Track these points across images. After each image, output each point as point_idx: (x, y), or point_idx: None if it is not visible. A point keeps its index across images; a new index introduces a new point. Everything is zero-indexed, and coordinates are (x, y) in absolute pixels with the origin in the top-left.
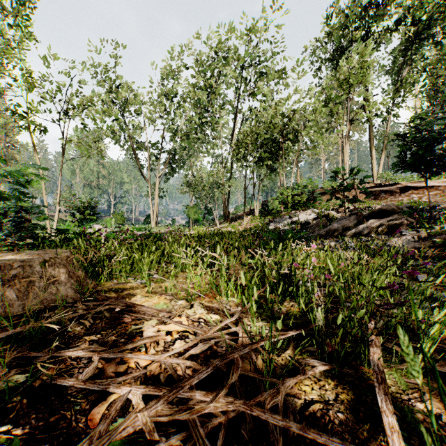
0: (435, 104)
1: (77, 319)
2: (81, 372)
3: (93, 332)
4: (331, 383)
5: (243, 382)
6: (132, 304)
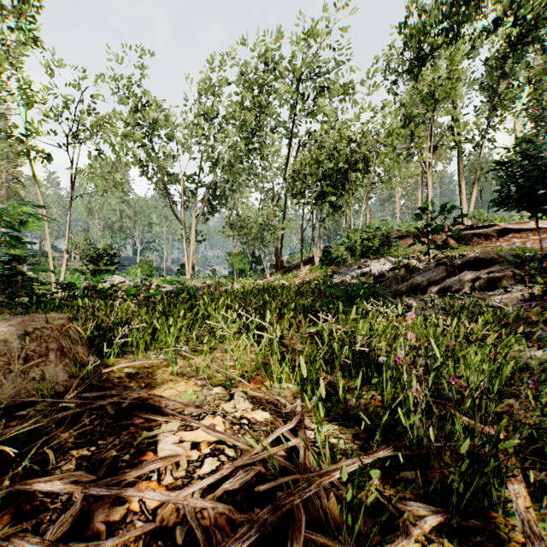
0: (541, 126)
1: (66, 419)
2: (55, 519)
3: (87, 442)
4: (449, 546)
5: (308, 544)
6: (148, 394)
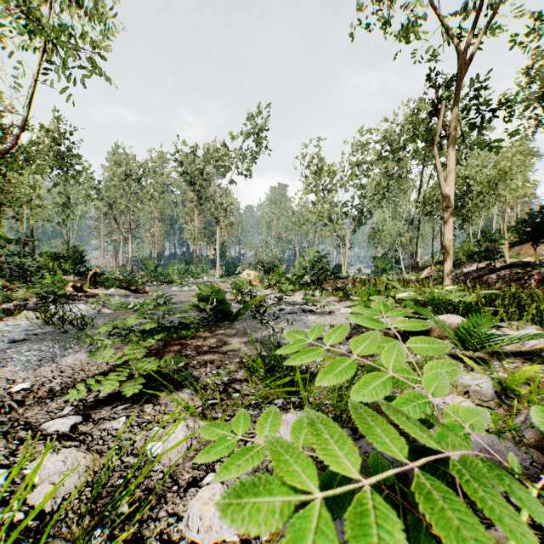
0: None
1: None
2: None
3: None
4: None
5: None
6: None
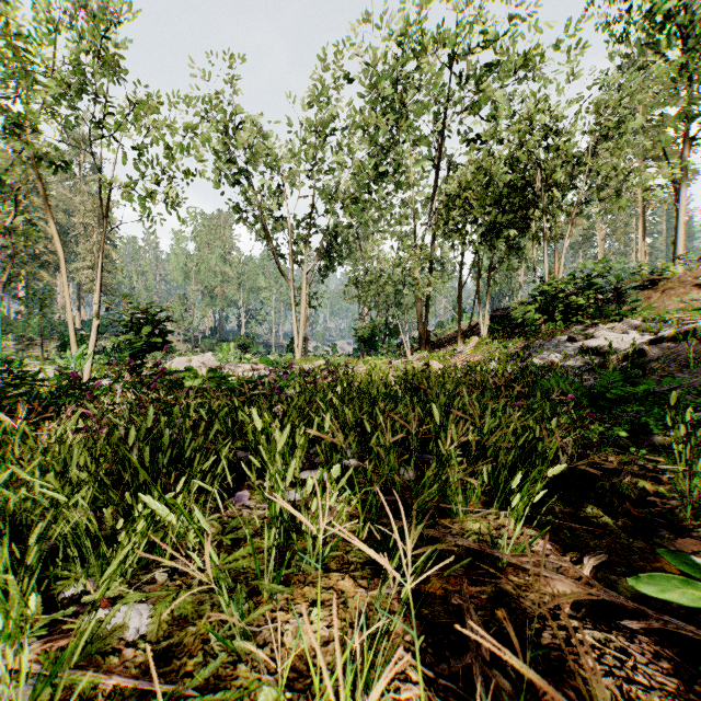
0: None
1: None
2: None
3: None
4: None
5: None
6: None
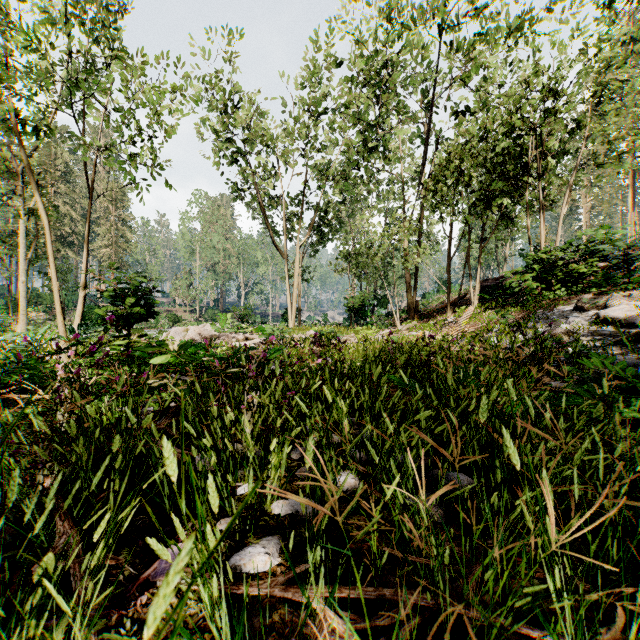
0: None
1: None
2: None
3: None
4: None
5: None
6: None
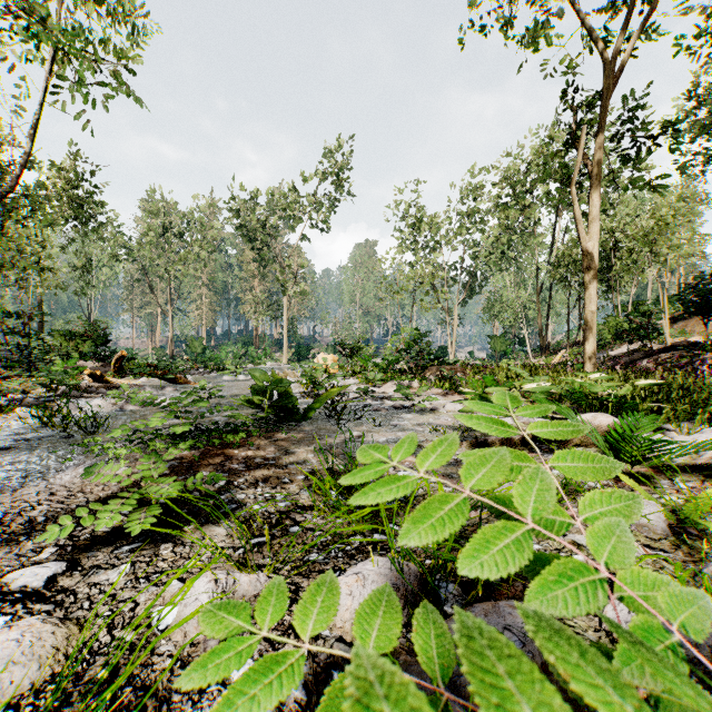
0: None
1: None
2: None
3: None
4: None
5: None
6: None
